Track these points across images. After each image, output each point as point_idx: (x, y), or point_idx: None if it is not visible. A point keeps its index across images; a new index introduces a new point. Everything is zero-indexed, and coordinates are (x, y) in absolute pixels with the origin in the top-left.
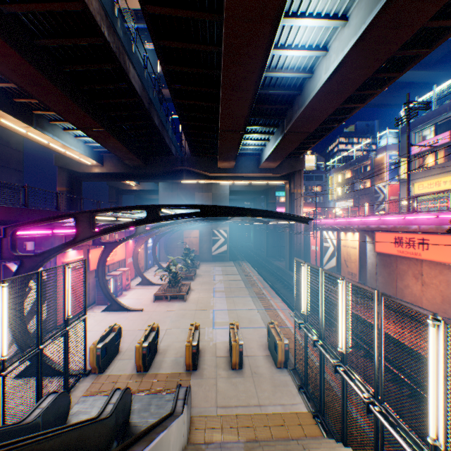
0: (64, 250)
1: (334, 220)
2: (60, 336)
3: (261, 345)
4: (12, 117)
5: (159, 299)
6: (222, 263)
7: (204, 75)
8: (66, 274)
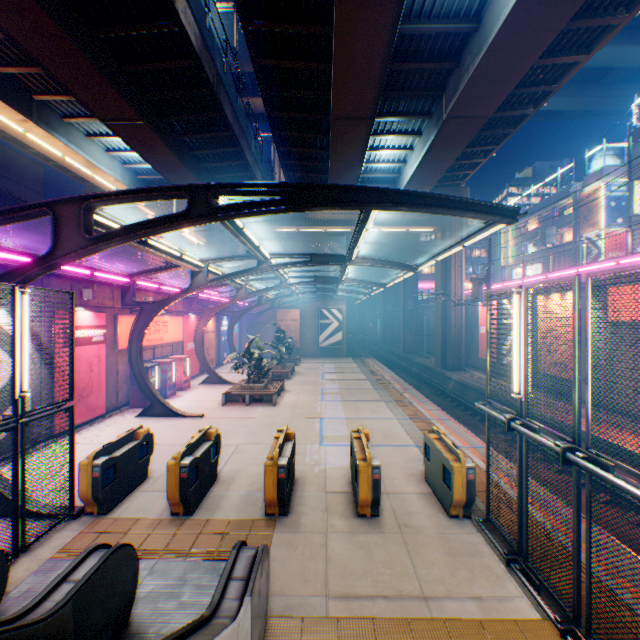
0: (32, 274)
1: (522, 281)
2: None
3: (412, 475)
4: None
5: (232, 402)
6: (335, 360)
7: None
8: (17, 306)
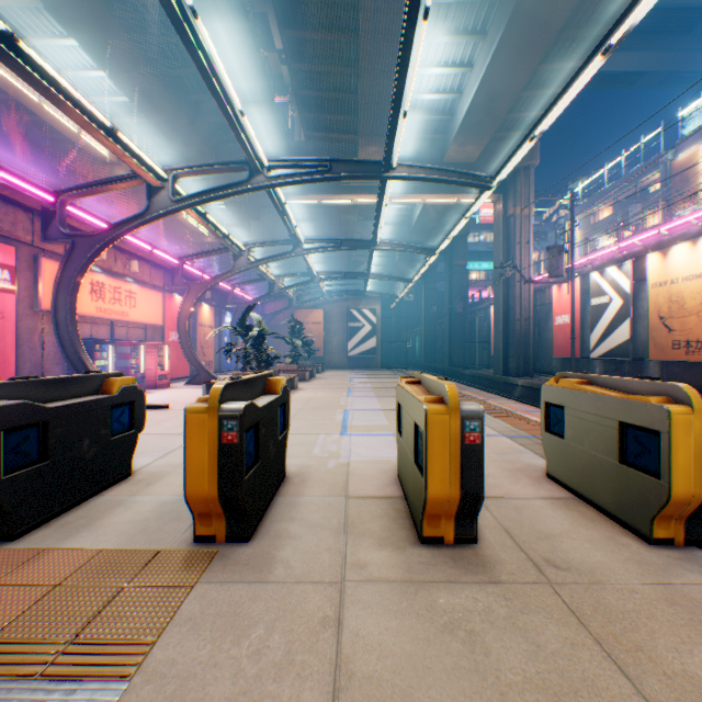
0: None
1: (618, 246)
2: None
3: (518, 471)
4: None
5: None
6: (367, 370)
7: None
8: None
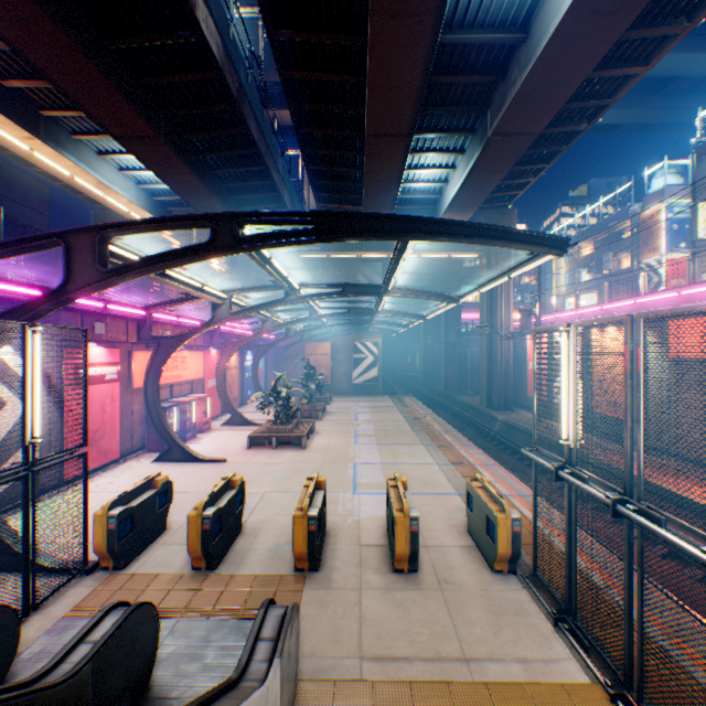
0: (42, 310)
1: (574, 313)
2: (9, 481)
3: (453, 526)
4: None
5: (258, 446)
6: (370, 398)
7: (337, 4)
8: (28, 345)
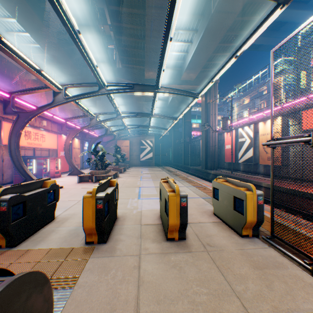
0: None
1: (249, 118)
2: None
3: (204, 212)
4: None
5: (85, 182)
6: (148, 167)
7: None
8: None
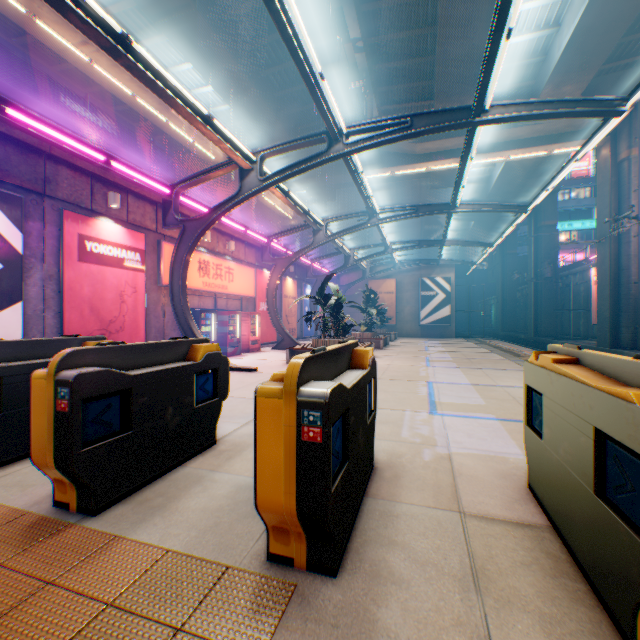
0: None
1: None
2: None
3: None
4: (47, 7)
5: None
6: (440, 339)
7: None
8: None
